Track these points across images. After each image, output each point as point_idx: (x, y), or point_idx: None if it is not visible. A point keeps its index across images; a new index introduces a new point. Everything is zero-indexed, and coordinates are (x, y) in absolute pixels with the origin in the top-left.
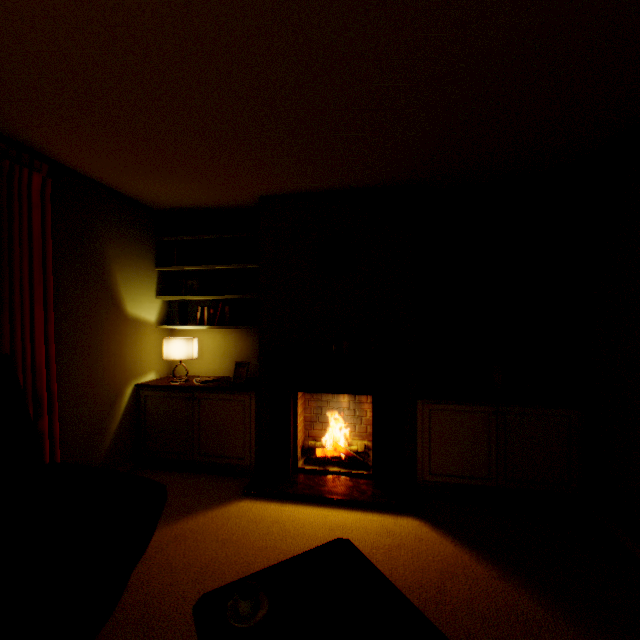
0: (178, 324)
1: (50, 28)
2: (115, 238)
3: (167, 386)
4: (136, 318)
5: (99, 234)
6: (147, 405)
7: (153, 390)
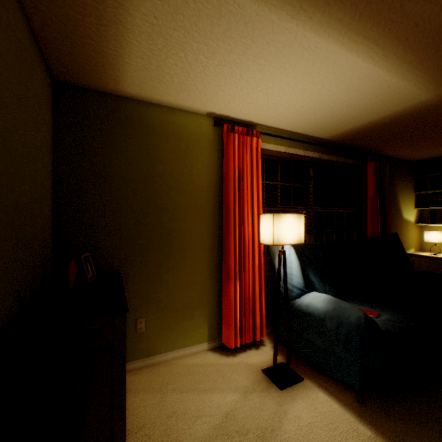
0: (425, 223)
1: (433, 121)
2: (398, 181)
3: (428, 256)
4: (405, 220)
5: (393, 181)
6: (413, 265)
7: (417, 257)
